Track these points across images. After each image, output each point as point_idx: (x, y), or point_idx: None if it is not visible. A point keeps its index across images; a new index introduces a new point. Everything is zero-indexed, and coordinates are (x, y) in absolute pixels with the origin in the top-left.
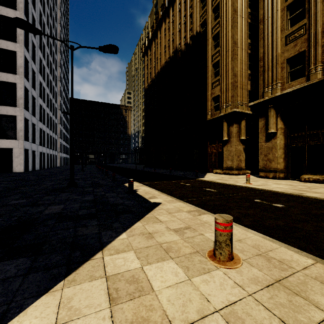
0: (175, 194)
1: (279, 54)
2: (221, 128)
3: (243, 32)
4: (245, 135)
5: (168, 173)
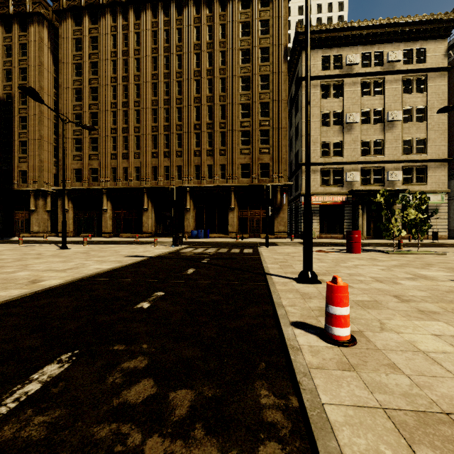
0: None
1: (70, 164)
2: (29, 199)
3: (49, 130)
4: (52, 206)
5: None
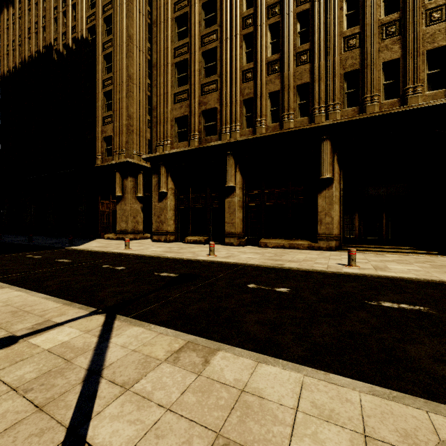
0: None
1: (169, 111)
2: (115, 180)
3: (141, 68)
4: (146, 192)
5: (26, 242)
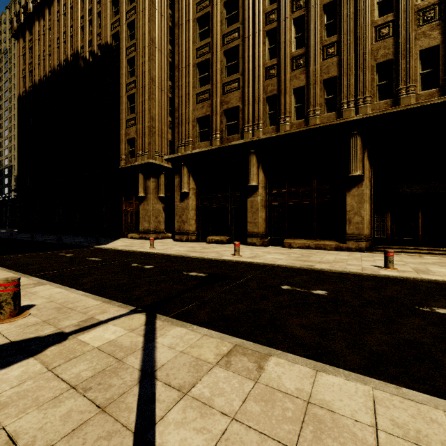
0: (30, 269)
1: (191, 111)
2: (138, 181)
3: (162, 70)
4: (167, 192)
5: (56, 241)
